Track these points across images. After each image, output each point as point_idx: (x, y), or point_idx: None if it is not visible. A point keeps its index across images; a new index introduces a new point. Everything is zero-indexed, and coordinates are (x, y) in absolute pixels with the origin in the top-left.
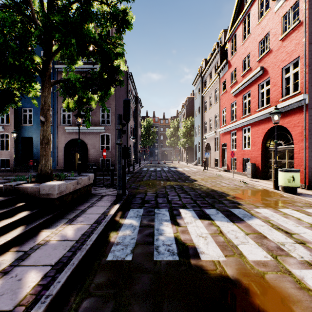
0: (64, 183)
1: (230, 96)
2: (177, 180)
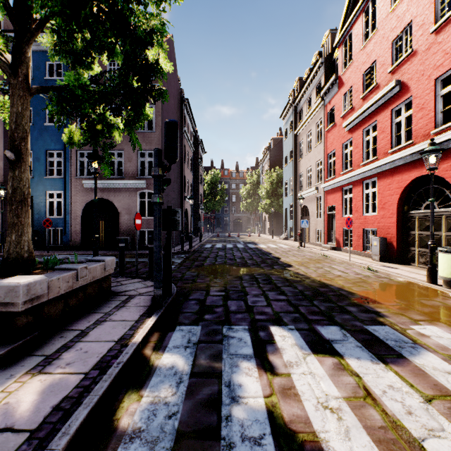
0: (42, 279)
1: (342, 131)
2: (259, 264)
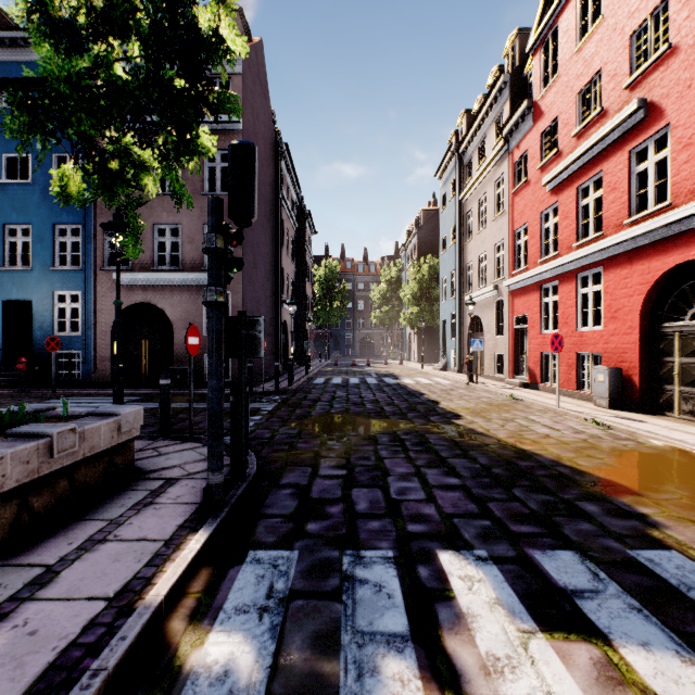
0: None
1: (540, 192)
2: (405, 413)
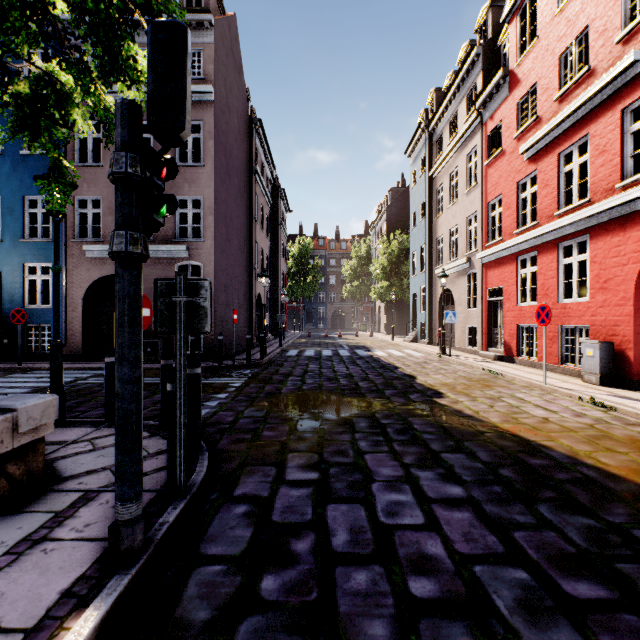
0: None
1: (517, 162)
2: (382, 390)
